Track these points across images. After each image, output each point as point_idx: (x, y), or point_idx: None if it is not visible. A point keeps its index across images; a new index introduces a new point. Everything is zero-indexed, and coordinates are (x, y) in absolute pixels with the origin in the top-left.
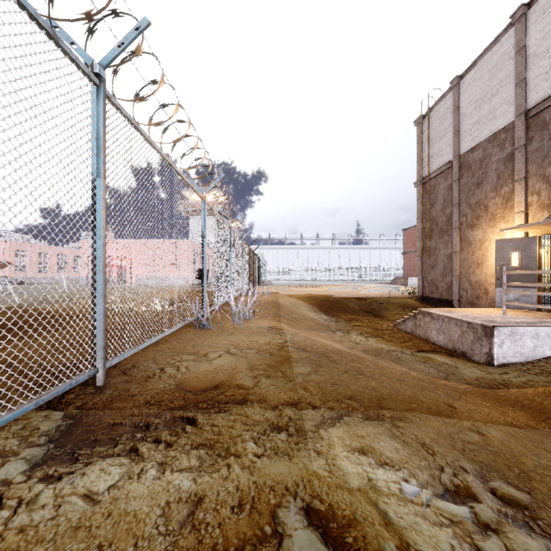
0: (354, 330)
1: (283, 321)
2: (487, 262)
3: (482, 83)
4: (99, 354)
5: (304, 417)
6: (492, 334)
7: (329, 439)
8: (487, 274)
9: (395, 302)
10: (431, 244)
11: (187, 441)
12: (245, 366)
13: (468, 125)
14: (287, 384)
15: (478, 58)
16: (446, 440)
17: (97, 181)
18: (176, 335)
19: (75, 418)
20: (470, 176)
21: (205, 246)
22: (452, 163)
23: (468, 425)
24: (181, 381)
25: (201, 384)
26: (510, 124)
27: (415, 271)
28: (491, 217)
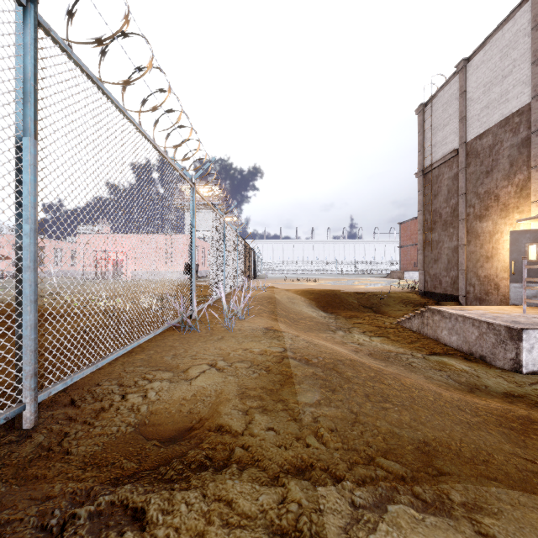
0: (355, 328)
1: (280, 319)
2: (498, 255)
3: (492, 65)
4: (26, 383)
5: (322, 504)
6: (519, 337)
7: None
8: (498, 268)
9: (396, 297)
10: (434, 236)
11: None
12: (234, 391)
13: (476, 110)
14: (290, 426)
15: (487, 39)
16: None
17: (24, 140)
18: (156, 340)
19: None
20: (478, 164)
21: (194, 238)
22: (457, 151)
23: None
24: (143, 420)
25: (169, 425)
26: (525, 106)
27: (411, 265)
28: (502, 207)
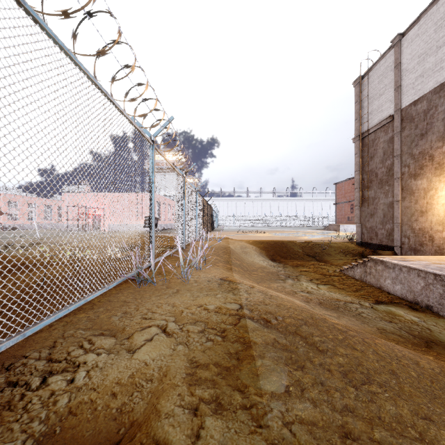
0: (302, 275)
1: (234, 268)
2: (433, 210)
3: (427, 37)
4: None
5: None
6: None
7: None
8: (433, 221)
9: (336, 247)
10: (370, 193)
11: None
12: (182, 370)
13: (411, 79)
14: (254, 444)
15: (422, 14)
16: None
17: None
18: (110, 294)
19: None
20: (413, 127)
21: (153, 193)
22: (393, 117)
23: None
24: (53, 426)
25: (86, 439)
26: None
27: (345, 219)
28: (437, 166)
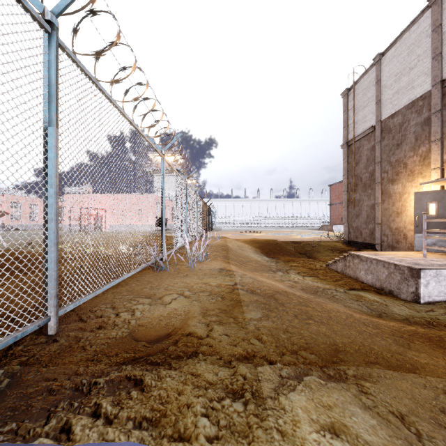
0: (292, 269)
1: (232, 262)
2: (406, 211)
3: (401, 59)
4: (51, 302)
5: (260, 376)
6: (418, 275)
7: (292, 411)
8: (406, 222)
9: (325, 245)
10: (356, 196)
11: (129, 414)
12: (198, 311)
13: (389, 95)
14: (239, 332)
15: (397, 38)
16: (425, 411)
17: (49, 129)
18: (136, 277)
19: (14, 378)
20: (390, 138)
21: (163, 197)
22: (374, 127)
23: (440, 387)
24: (134, 329)
25: (153, 332)
26: (427, 92)
27: (339, 219)
28: (409, 173)
